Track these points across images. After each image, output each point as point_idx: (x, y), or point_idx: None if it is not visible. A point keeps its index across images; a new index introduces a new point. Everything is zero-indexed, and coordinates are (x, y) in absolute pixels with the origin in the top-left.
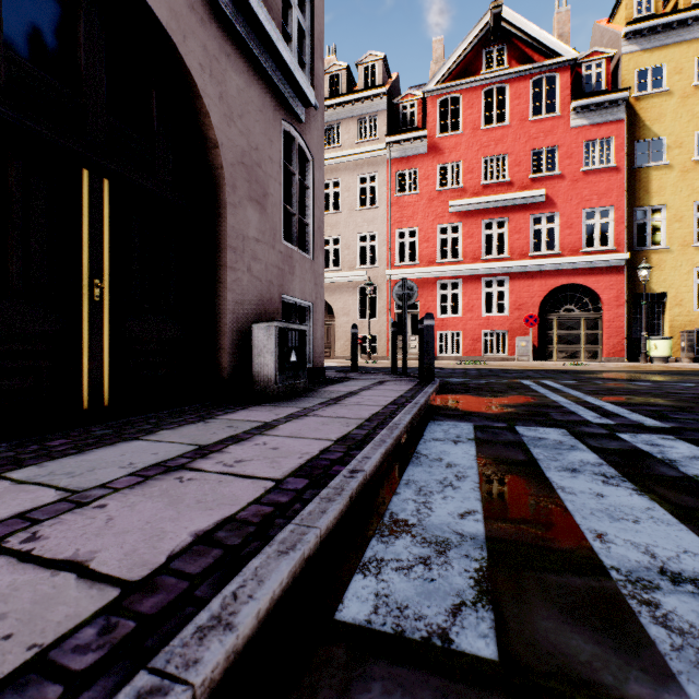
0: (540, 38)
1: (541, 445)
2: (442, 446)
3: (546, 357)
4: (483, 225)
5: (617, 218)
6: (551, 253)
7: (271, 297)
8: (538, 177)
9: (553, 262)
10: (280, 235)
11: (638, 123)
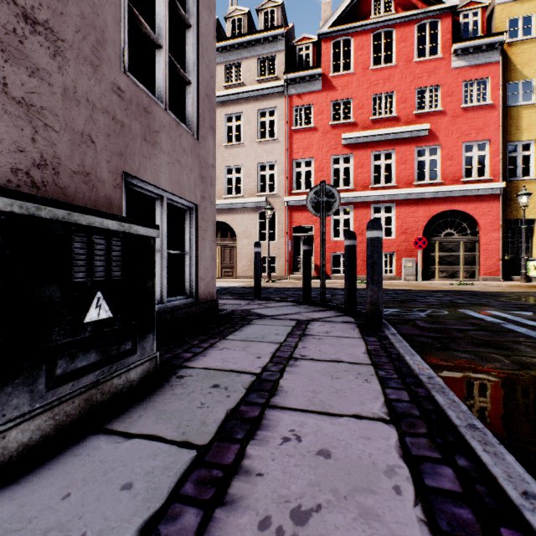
0: None
1: None
2: None
3: (429, 277)
4: (372, 156)
5: (493, 151)
6: (433, 182)
7: (86, 169)
8: (422, 113)
9: (436, 190)
10: (116, 54)
11: (510, 67)
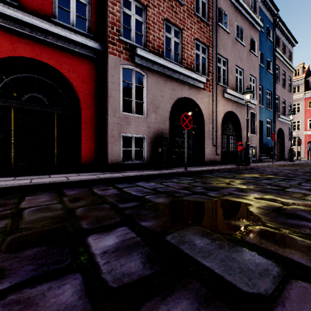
0: None
1: None
2: None
3: None
4: None
5: None
6: None
7: (287, 149)
8: None
9: None
10: (288, 141)
11: None
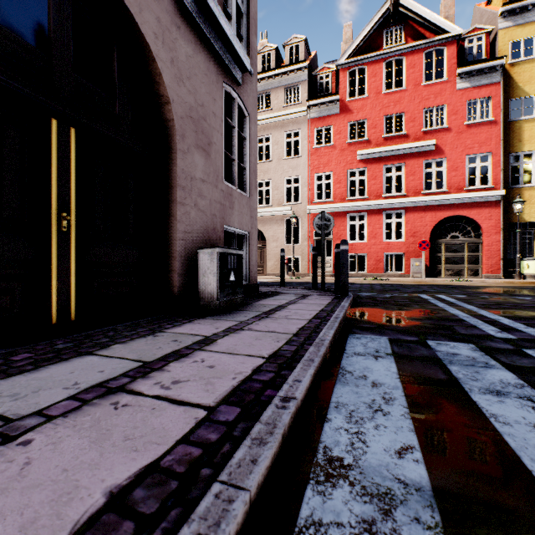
0: (430, 19)
1: (456, 361)
2: (364, 361)
3: (436, 274)
4: (384, 169)
5: (495, 162)
6: (439, 191)
7: (214, 227)
8: (429, 130)
9: (441, 198)
10: (222, 176)
11: (512, 85)
